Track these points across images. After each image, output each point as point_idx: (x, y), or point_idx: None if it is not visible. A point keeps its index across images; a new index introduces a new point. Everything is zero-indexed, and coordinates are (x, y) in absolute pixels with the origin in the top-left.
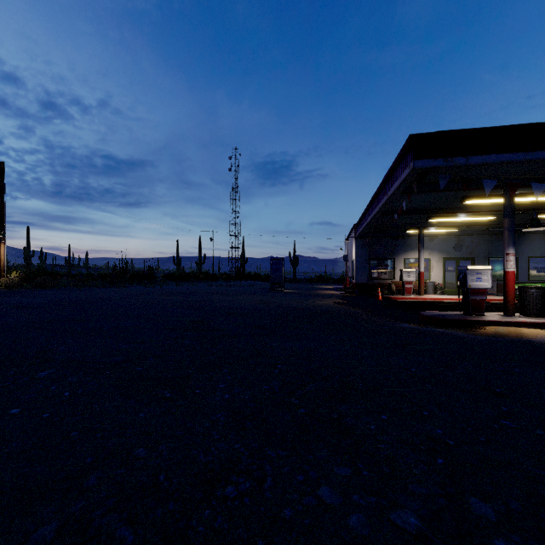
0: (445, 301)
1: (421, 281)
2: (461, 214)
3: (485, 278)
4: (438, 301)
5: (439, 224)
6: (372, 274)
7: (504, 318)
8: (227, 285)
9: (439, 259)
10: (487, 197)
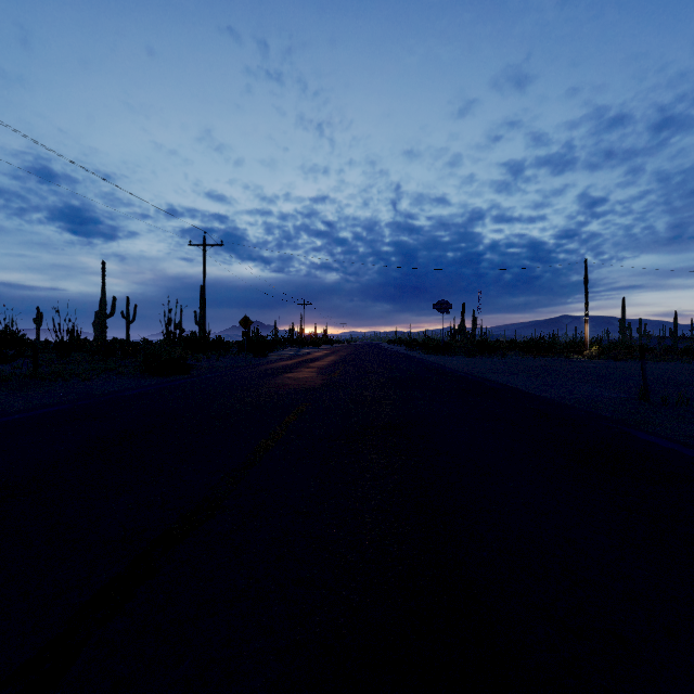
0: None
1: None
2: None
3: None
4: None
5: None
6: None
7: None
8: None
9: None
10: None
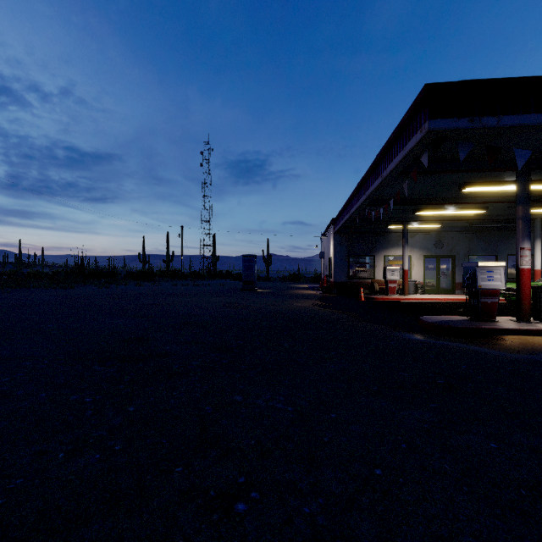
0: (431, 301)
1: (406, 280)
2: (451, 206)
3: (498, 276)
4: (424, 301)
5: (424, 218)
6: (351, 272)
7: (523, 326)
8: (195, 285)
9: (420, 256)
10: (489, 184)
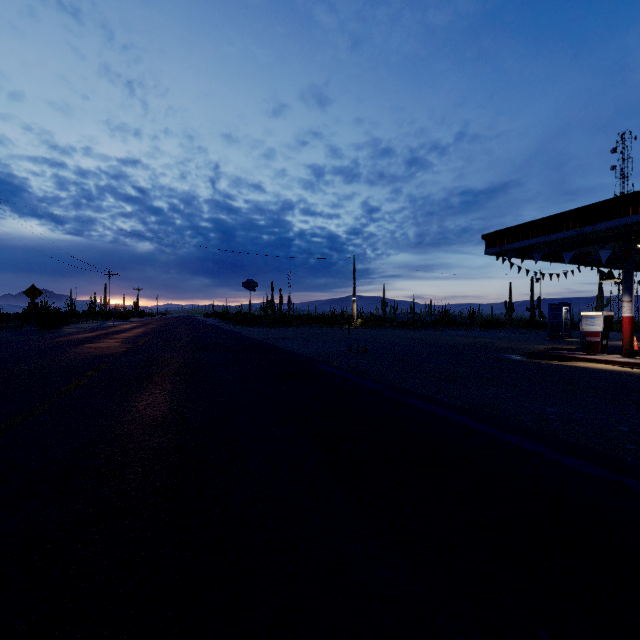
0: None
1: None
2: None
3: (598, 322)
4: None
5: None
6: None
7: (600, 357)
8: (519, 333)
9: None
10: None
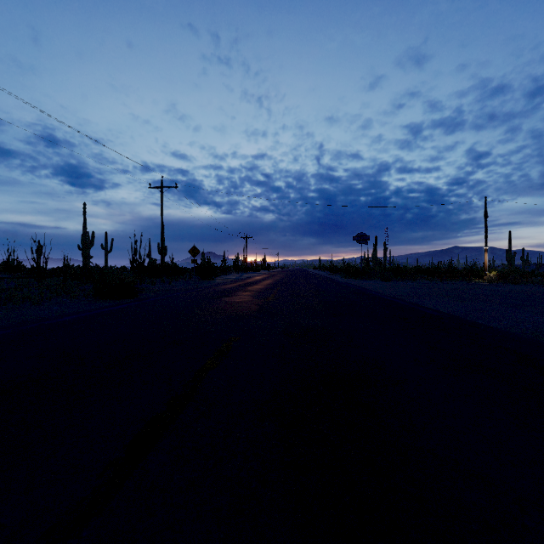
0: None
1: None
2: None
3: None
4: None
5: None
6: None
7: None
8: None
9: None
10: None
